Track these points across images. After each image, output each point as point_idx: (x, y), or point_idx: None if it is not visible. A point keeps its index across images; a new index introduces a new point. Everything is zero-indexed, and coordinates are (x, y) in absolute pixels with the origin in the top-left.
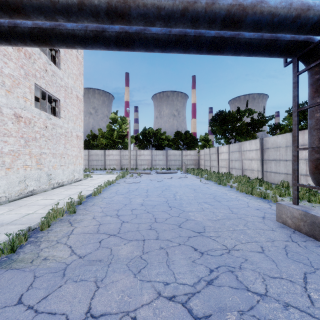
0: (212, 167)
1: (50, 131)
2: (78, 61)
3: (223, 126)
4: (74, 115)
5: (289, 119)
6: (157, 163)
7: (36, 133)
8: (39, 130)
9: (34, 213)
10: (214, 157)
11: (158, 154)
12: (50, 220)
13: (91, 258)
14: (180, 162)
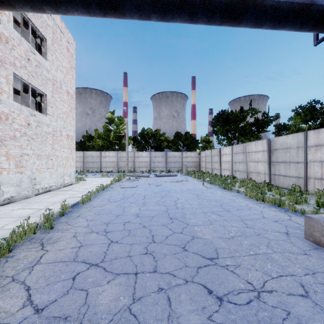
0: (214, 170)
1: (33, 129)
2: (69, 53)
3: (225, 126)
4: (64, 113)
5: (295, 119)
6: (156, 165)
7: (16, 131)
8: (19, 128)
9: (0, 229)
10: (216, 159)
11: (157, 156)
12: (15, 240)
13: (53, 312)
14: (180, 164)
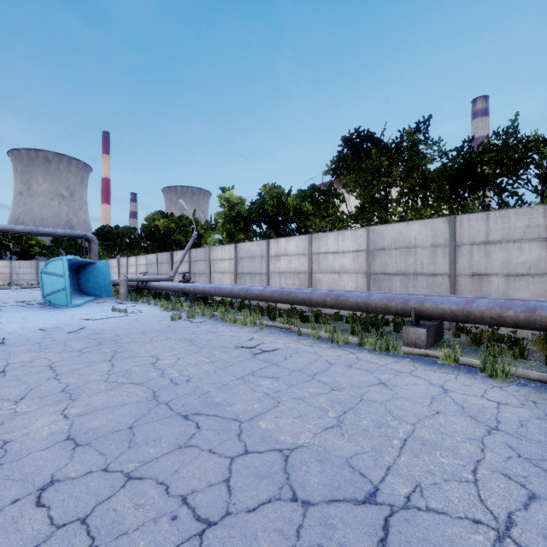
0: None
1: None
2: None
3: (105, 242)
4: None
5: None
6: (22, 278)
7: None
8: None
9: None
10: None
11: (22, 266)
12: None
13: None
14: None
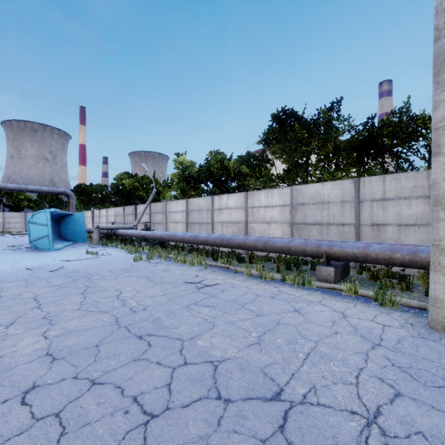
0: None
1: None
2: None
3: (81, 197)
4: None
5: None
6: (13, 226)
7: None
8: None
9: None
10: None
11: (13, 216)
12: None
13: None
14: None
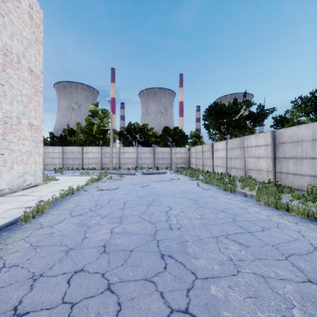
0: (205, 166)
1: None
2: (32, 21)
3: (218, 120)
4: (25, 95)
5: (293, 112)
6: (144, 162)
7: None
8: None
9: None
10: (208, 155)
11: (144, 151)
12: None
13: None
14: (169, 160)
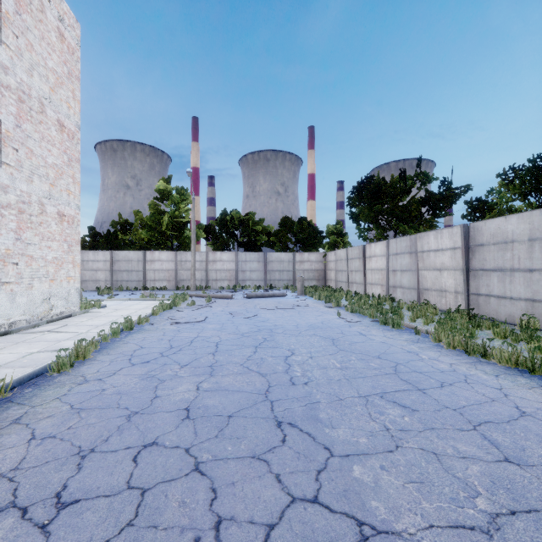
0: (353, 285)
1: None
2: (63, 44)
3: (374, 205)
4: (52, 166)
5: (501, 192)
6: (248, 277)
7: None
8: None
9: None
10: (357, 265)
11: (249, 259)
12: None
13: None
14: (291, 274)
